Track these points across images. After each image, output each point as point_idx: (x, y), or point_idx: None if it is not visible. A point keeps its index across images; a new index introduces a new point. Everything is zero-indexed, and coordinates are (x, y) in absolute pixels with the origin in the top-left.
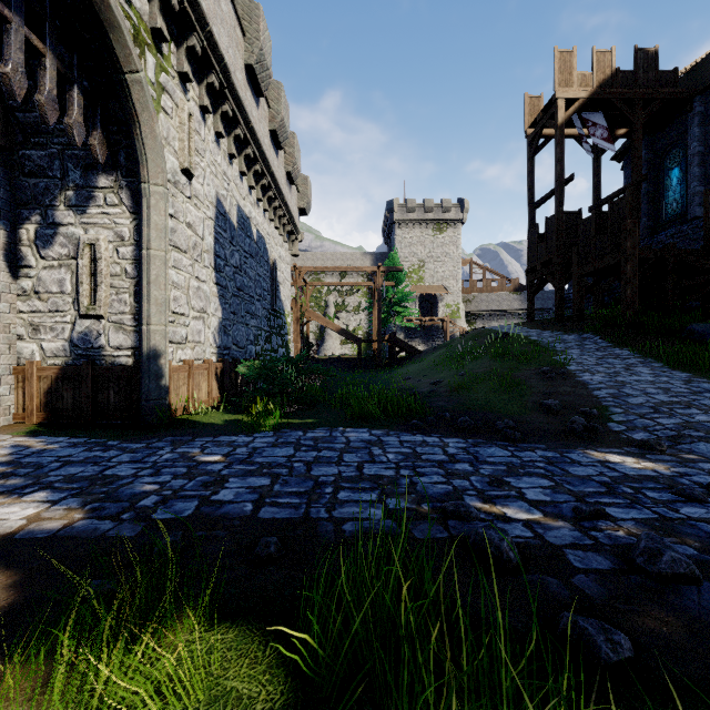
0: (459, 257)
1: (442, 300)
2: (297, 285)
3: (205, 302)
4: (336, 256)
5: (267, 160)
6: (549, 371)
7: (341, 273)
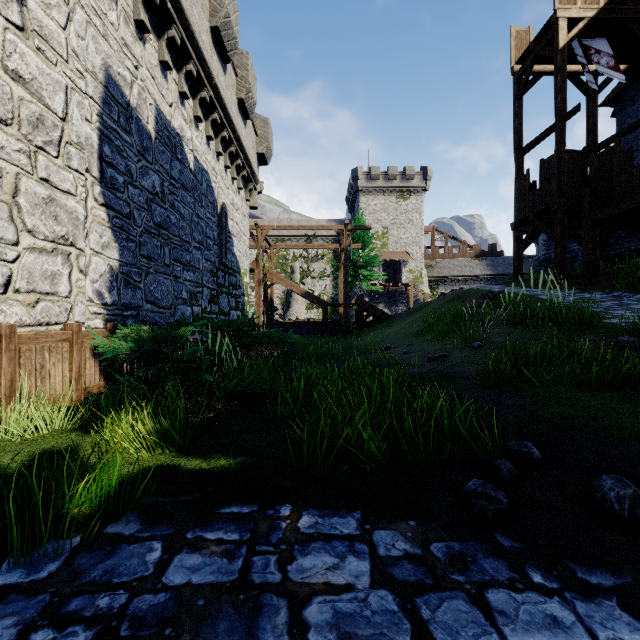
0: (422, 224)
1: (405, 265)
2: (259, 245)
3: (72, 228)
4: (302, 223)
5: (207, 63)
6: (637, 342)
7: (306, 240)
